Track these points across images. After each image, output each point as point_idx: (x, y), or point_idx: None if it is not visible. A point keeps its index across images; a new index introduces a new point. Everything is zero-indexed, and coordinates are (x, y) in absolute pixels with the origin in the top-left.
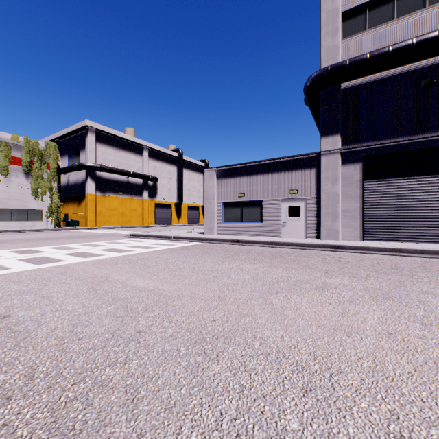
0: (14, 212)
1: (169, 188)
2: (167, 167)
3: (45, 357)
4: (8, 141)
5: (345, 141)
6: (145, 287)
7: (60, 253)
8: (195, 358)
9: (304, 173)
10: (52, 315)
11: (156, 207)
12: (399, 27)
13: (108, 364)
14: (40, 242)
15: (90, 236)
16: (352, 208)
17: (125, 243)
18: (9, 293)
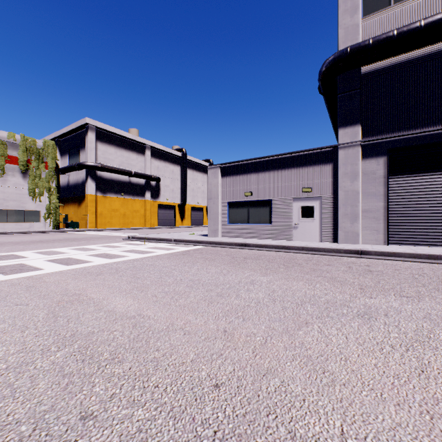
0: (10, 214)
1: (172, 188)
2: (170, 166)
3: None
4: (4, 139)
5: (366, 132)
6: (124, 312)
7: (42, 259)
8: None
9: (318, 169)
10: None
11: (159, 208)
12: None
13: None
14: (29, 245)
15: (85, 239)
16: (375, 207)
17: (120, 247)
18: None
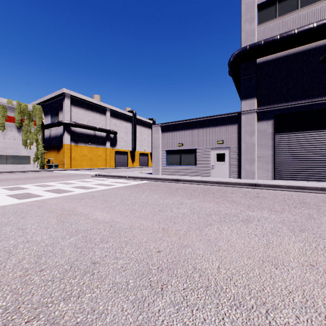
0: (9, 158)
1: (125, 139)
2: (124, 123)
3: (7, 290)
4: (4, 104)
5: (260, 103)
6: (103, 220)
7: (40, 190)
8: (141, 291)
9: (228, 128)
10: (23, 246)
11: (116, 154)
12: (302, 14)
13: (62, 298)
14: (27, 181)
15: (65, 176)
16: (266, 154)
17: (91, 182)
18: None
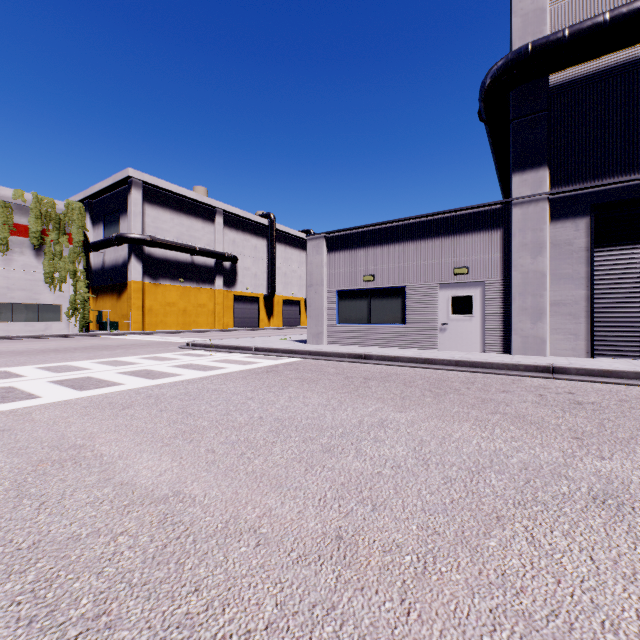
0: (17, 309)
1: (254, 272)
2: (252, 240)
3: None
4: (8, 200)
5: (557, 179)
6: (149, 488)
7: (46, 379)
8: None
9: (479, 238)
10: None
11: (236, 301)
12: None
13: None
14: (36, 357)
15: (123, 347)
16: (572, 298)
17: (172, 360)
18: None
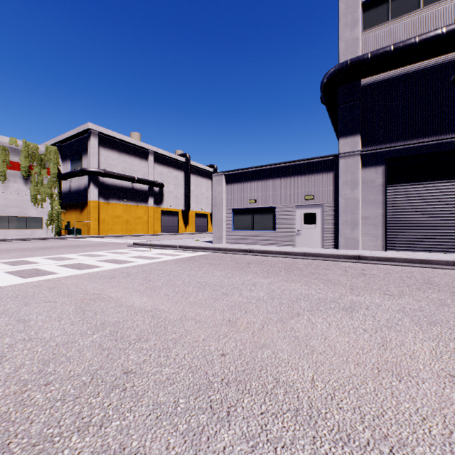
0: (12, 220)
1: (175, 194)
2: (174, 172)
3: None
4: (6, 145)
5: (366, 142)
6: (142, 307)
7: (54, 264)
8: (197, 417)
9: (320, 177)
10: (22, 346)
11: (162, 214)
12: (426, 16)
13: (76, 428)
14: (36, 252)
15: (90, 246)
16: (374, 215)
17: (127, 253)
18: None
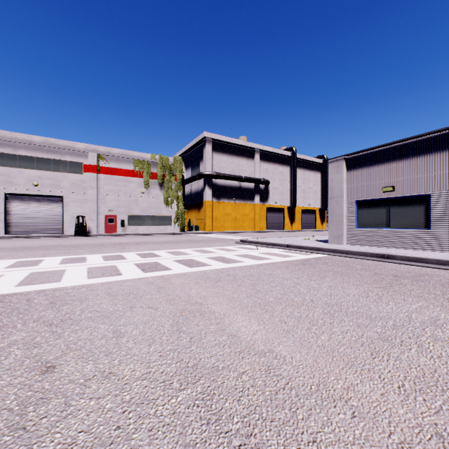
0: (152, 219)
1: (281, 190)
2: (279, 168)
3: None
4: (149, 160)
5: None
6: (249, 342)
7: (171, 259)
8: None
9: None
10: (95, 387)
11: (268, 211)
12: None
13: None
14: (163, 245)
15: (204, 241)
16: None
17: (234, 251)
18: (91, 316)
